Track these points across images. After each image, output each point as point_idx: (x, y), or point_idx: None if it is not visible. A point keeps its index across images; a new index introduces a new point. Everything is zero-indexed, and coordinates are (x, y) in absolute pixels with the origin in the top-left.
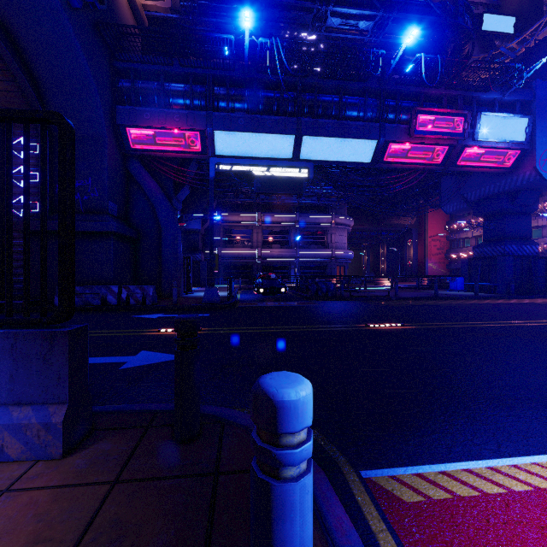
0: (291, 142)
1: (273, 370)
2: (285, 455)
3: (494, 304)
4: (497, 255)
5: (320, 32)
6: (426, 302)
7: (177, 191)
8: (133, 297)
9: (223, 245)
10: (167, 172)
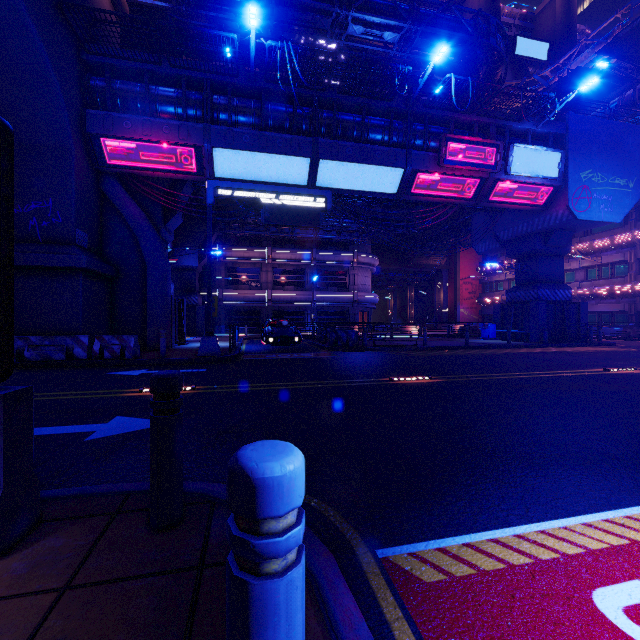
0: (305, 166)
1: (281, 435)
2: (266, 546)
3: (527, 353)
4: (530, 300)
5: (340, 41)
6: (457, 351)
7: (167, 218)
8: (109, 350)
9: (225, 286)
10: (153, 195)
